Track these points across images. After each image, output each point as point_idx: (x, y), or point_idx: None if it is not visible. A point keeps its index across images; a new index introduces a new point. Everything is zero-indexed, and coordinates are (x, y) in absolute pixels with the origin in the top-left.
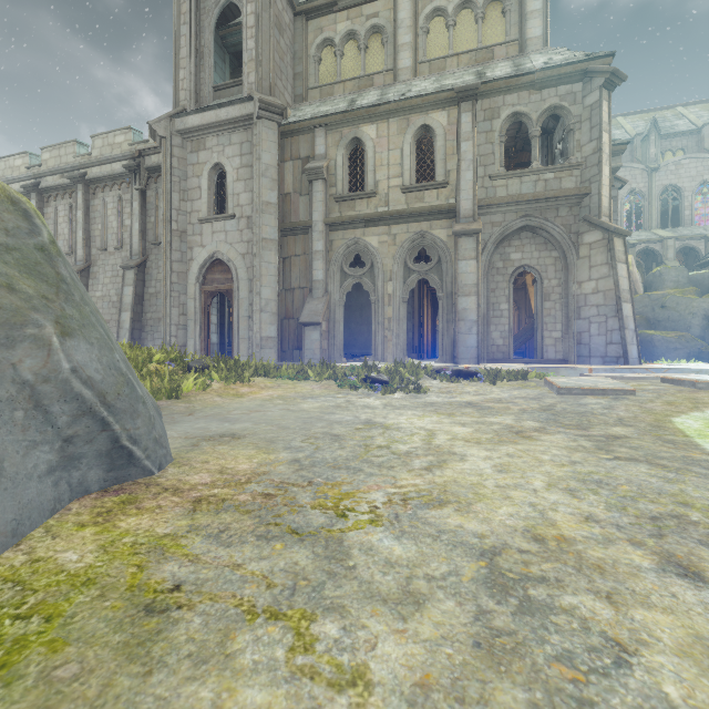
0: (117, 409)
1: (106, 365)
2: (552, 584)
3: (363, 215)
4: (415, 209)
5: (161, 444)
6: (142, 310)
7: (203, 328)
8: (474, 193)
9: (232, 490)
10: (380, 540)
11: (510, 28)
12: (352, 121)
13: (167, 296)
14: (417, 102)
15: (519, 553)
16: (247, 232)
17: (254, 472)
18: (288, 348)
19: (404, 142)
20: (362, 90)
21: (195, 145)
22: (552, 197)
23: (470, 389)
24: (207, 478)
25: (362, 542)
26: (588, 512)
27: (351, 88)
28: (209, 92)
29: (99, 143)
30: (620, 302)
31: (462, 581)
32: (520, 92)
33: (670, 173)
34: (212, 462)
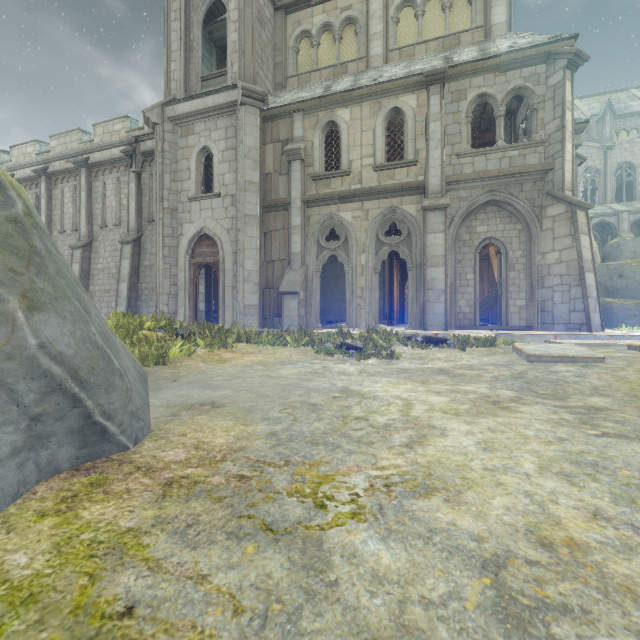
0: (91, 384)
1: (80, 338)
2: (578, 617)
3: (338, 192)
4: (387, 186)
5: (138, 417)
6: (138, 281)
7: (191, 297)
8: (442, 170)
9: (205, 470)
10: (364, 541)
11: (475, 15)
12: (328, 105)
13: (160, 268)
14: (388, 86)
15: (527, 565)
16: (231, 209)
17: (230, 448)
18: (269, 315)
19: (376, 124)
20: (337, 77)
21: (185, 130)
22: (516, 173)
23: (440, 355)
24: (182, 454)
25: (344, 544)
26: (594, 505)
27: (327, 75)
28: (198, 82)
29: (100, 131)
30: (583, 272)
31: (466, 608)
32: (485, 75)
33: (625, 151)
34: (189, 435)
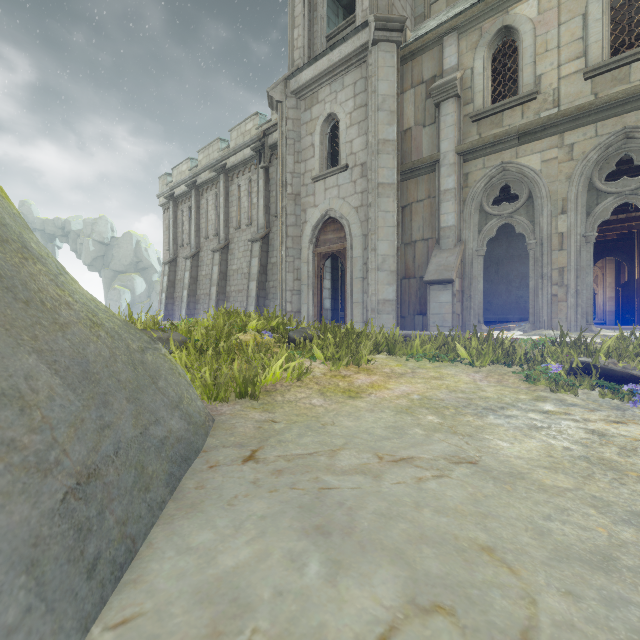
0: None
1: None
2: None
3: (517, 127)
4: (614, 96)
5: None
6: (266, 279)
7: (315, 293)
8: None
9: None
10: None
11: None
12: (498, 6)
13: (283, 261)
14: None
15: None
16: (361, 181)
17: None
18: (408, 313)
19: (590, 1)
20: None
21: (308, 102)
22: None
23: None
24: None
25: None
26: None
27: None
28: (322, 43)
29: (234, 135)
30: None
31: None
32: None
33: None
34: None
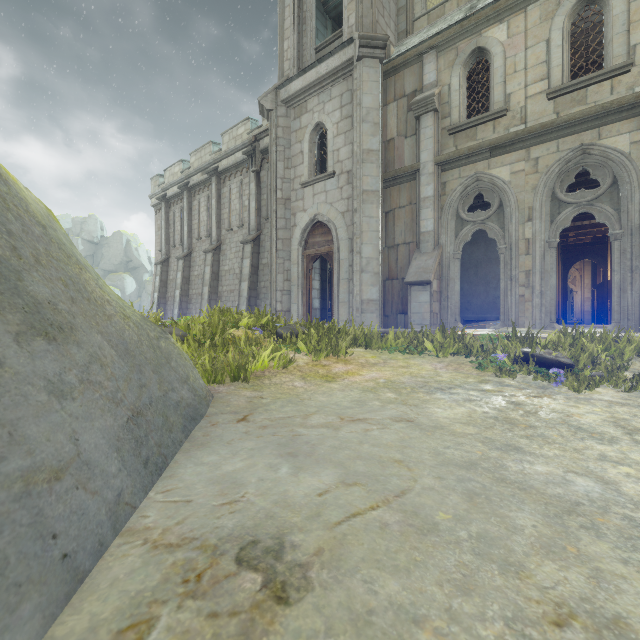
0: None
1: None
2: None
3: (489, 141)
4: (573, 116)
5: None
6: (257, 280)
7: (304, 293)
8: None
9: None
10: None
11: None
12: (472, 28)
13: (273, 263)
14: None
15: None
16: (347, 188)
17: None
18: (391, 312)
19: (552, 29)
20: None
21: (297, 111)
22: None
23: None
24: None
25: None
26: None
27: None
28: (311, 55)
29: (226, 139)
30: None
31: None
32: None
33: None
34: None
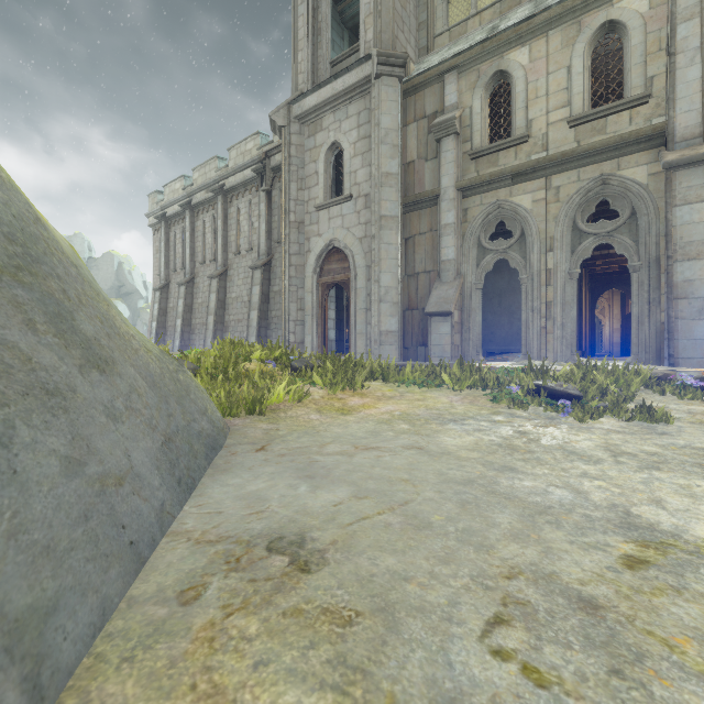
0: None
1: None
2: None
3: (510, 168)
4: (593, 145)
5: None
6: (268, 309)
7: (319, 323)
8: (703, 97)
9: None
10: None
11: None
12: (494, 50)
13: (286, 291)
14: None
15: None
16: (365, 212)
17: None
18: (411, 344)
19: (573, 56)
20: (506, 12)
21: (312, 129)
22: None
23: None
24: None
25: None
26: None
27: (490, 17)
28: (326, 69)
29: (234, 154)
30: None
31: None
32: None
33: None
34: None
